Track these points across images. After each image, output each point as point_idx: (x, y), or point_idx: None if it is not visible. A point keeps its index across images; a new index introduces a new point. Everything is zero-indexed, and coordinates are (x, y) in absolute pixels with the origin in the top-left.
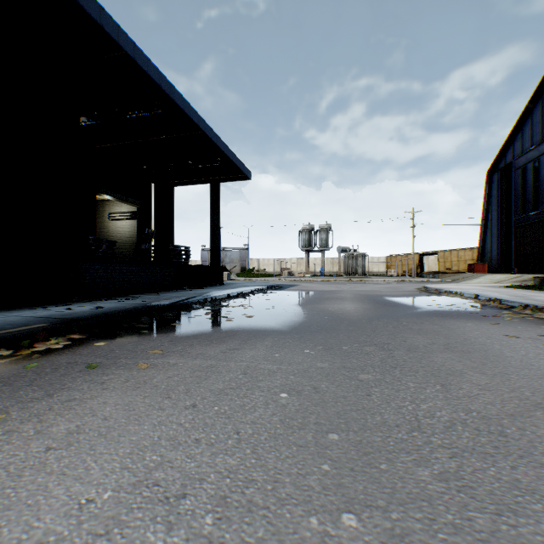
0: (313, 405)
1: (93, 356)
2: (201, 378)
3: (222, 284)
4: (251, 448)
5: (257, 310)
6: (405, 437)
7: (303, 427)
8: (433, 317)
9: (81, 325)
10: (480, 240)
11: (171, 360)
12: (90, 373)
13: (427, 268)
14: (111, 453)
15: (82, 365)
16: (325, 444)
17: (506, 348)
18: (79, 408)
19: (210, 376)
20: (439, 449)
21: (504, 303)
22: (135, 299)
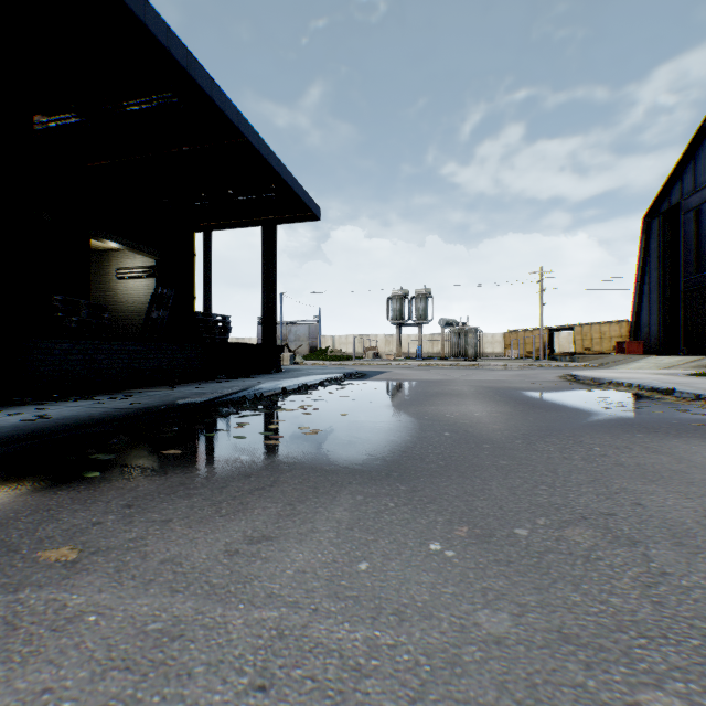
0: None
1: None
2: None
3: (279, 370)
4: None
5: (326, 418)
6: None
7: None
8: (636, 433)
9: None
10: (634, 309)
11: (76, 596)
12: None
13: (558, 347)
14: None
15: None
16: None
17: None
18: None
19: None
20: None
21: None
22: (125, 399)
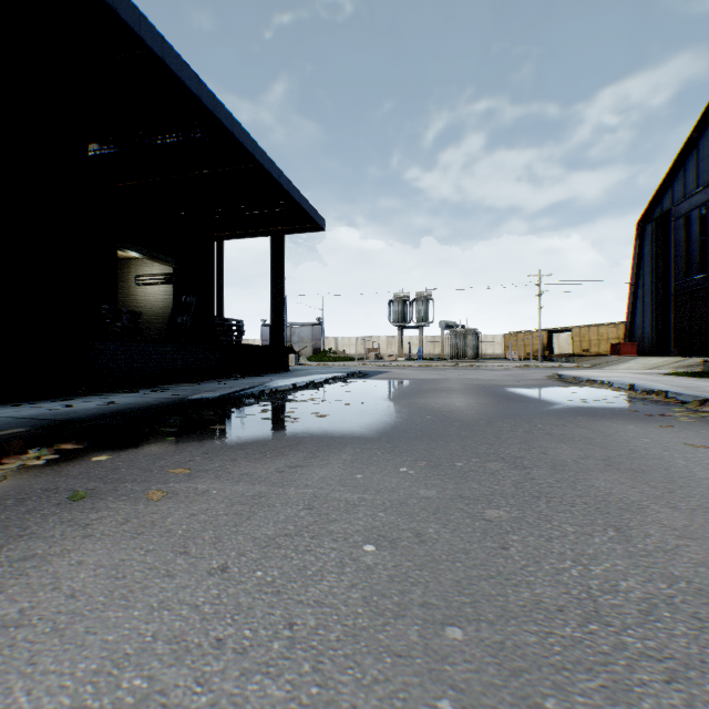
0: (416, 566)
1: (85, 478)
2: (242, 516)
3: (287, 370)
4: (311, 660)
5: (332, 407)
6: (578, 634)
7: (401, 612)
8: (578, 417)
9: (77, 429)
10: (628, 312)
11: (200, 485)
12: (73, 507)
13: (558, 349)
14: (63, 672)
15: (65, 493)
16: (441, 652)
17: (695, 464)
18: (36, 573)
19: (256, 513)
20: (643, 661)
21: (672, 397)
22: (165, 391)
